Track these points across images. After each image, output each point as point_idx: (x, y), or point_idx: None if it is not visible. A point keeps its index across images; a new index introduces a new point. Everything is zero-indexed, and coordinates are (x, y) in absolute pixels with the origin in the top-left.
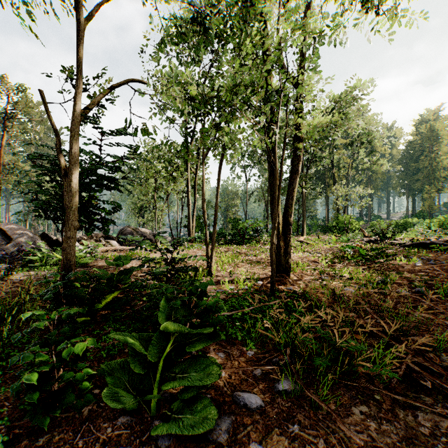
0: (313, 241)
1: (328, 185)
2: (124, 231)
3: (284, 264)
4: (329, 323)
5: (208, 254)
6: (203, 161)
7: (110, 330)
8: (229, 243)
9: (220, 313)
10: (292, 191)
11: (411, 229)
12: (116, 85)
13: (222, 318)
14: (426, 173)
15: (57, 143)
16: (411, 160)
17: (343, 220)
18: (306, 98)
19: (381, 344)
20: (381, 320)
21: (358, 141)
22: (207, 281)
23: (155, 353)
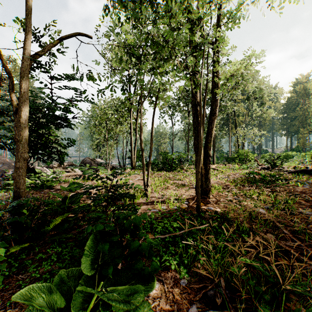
0: (222, 168)
1: (231, 128)
2: (85, 161)
3: (205, 188)
4: (252, 244)
5: (145, 179)
6: (141, 106)
7: (52, 254)
8: (160, 170)
9: (154, 236)
10: (211, 130)
11: (291, 160)
12: (65, 37)
13: (157, 265)
14: (300, 119)
15: (11, 84)
16: (290, 111)
17: (242, 153)
18: (224, 54)
19: (308, 270)
20: (301, 243)
21: (253, 97)
22: (141, 215)
23: (80, 302)
